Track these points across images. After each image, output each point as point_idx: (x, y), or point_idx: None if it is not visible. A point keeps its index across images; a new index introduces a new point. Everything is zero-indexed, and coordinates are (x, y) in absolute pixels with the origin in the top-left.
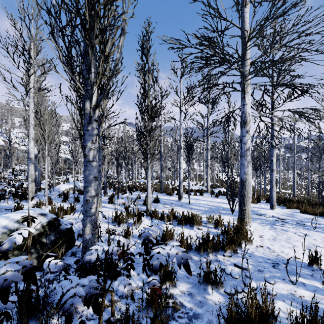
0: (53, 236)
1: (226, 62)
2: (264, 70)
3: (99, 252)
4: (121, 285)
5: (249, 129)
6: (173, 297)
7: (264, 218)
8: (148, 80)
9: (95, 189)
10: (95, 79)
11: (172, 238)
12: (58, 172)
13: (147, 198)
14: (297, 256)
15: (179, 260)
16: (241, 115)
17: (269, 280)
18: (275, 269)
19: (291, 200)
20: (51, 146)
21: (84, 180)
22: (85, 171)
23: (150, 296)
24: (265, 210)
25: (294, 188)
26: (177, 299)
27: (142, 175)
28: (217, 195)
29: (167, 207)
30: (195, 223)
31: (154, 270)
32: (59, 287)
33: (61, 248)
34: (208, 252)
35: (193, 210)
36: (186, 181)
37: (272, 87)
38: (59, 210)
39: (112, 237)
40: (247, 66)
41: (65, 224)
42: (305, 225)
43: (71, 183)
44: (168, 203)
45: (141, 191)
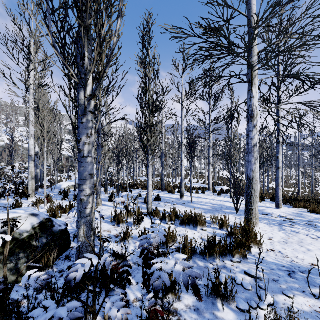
0: (45, 238)
1: (231, 52)
2: (275, 57)
3: (87, 268)
4: (114, 308)
5: (257, 123)
6: (177, 313)
7: (271, 218)
8: (148, 74)
9: (90, 187)
10: (91, 67)
11: (175, 240)
12: (61, 170)
13: (148, 197)
14: (315, 262)
15: (187, 279)
16: (248, 109)
17: (287, 292)
18: (292, 278)
19: (297, 198)
20: (50, 143)
21: (79, 178)
22: (80, 168)
23: (150, 319)
24: (270, 210)
25: (299, 186)
26: (182, 316)
27: (143, 173)
28: (220, 193)
29: (169, 206)
30: (198, 223)
31: (155, 292)
32: (30, 319)
33: (52, 253)
34: (214, 257)
35: (196, 209)
36: (187, 179)
37: (278, 81)
38: (58, 208)
39: (105, 245)
40: (254, 56)
41: (59, 225)
42: (316, 226)
43: (73, 181)
44: (169, 201)
45: (142, 189)
